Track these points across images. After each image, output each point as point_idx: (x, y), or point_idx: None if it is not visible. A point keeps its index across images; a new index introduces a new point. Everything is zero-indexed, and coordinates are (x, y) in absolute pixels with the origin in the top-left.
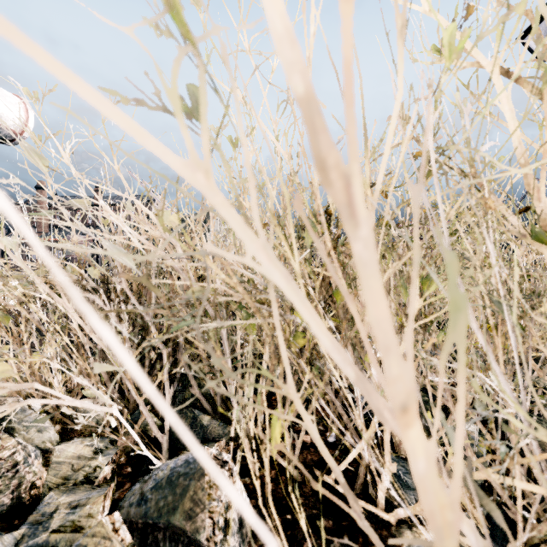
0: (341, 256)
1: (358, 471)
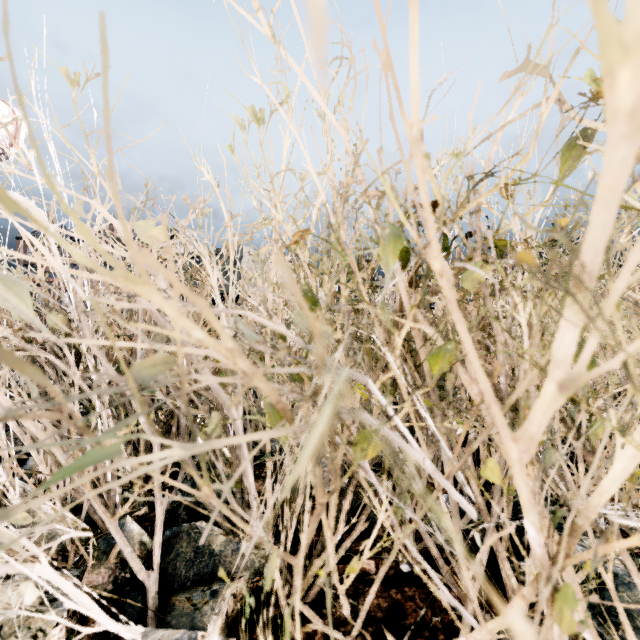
0: (429, 295)
1: (452, 630)
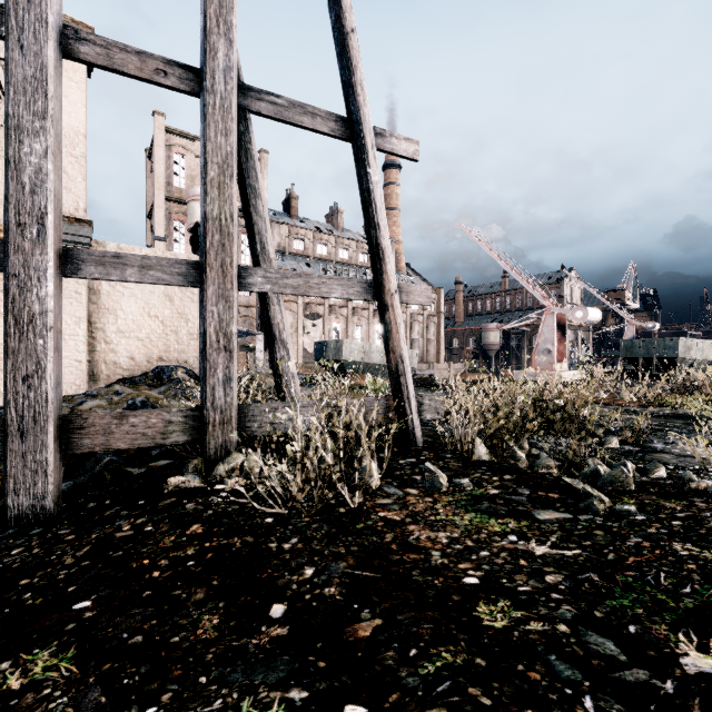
0: None
1: None
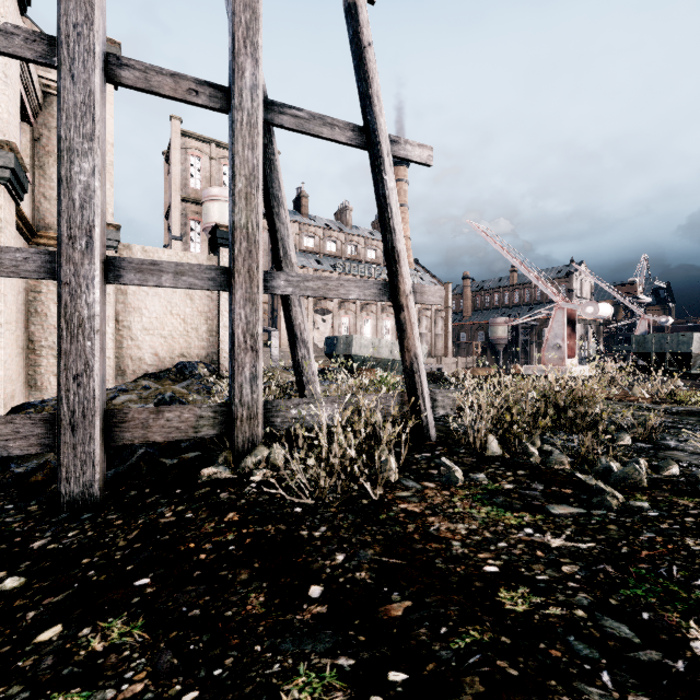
0: None
1: None
